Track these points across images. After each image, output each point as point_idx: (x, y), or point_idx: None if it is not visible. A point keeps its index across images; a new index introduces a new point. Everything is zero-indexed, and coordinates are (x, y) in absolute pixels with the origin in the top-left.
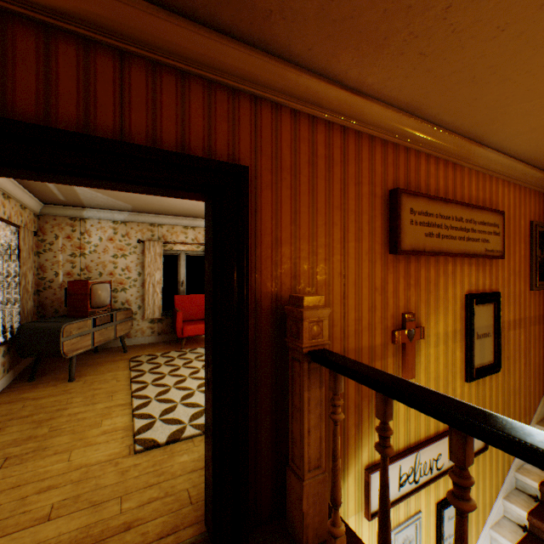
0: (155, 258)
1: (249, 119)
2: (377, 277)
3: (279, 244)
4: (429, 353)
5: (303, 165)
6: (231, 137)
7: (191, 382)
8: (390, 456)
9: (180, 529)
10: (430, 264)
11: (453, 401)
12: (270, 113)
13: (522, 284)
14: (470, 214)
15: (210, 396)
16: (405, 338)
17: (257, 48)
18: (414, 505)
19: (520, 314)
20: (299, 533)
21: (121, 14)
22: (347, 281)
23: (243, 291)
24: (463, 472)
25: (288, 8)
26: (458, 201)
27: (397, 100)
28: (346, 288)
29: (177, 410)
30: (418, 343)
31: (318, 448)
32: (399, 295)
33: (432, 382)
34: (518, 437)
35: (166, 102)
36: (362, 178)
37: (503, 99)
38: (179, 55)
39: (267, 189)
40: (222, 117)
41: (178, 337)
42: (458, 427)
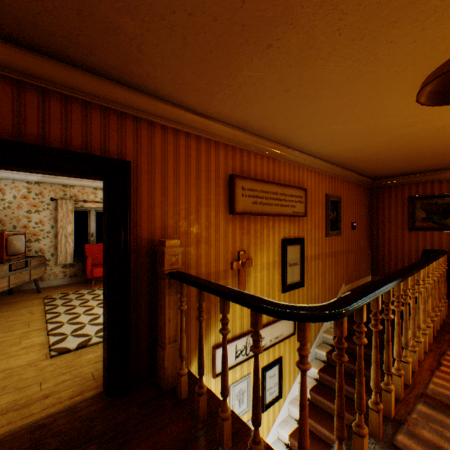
0: (67, 214)
1: (133, 131)
2: (221, 229)
3: (153, 208)
4: (257, 275)
5: (170, 159)
6: (120, 142)
7: (98, 309)
8: (230, 339)
9: (85, 392)
10: (258, 221)
11: (224, 286)
12: (147, 127)
13: (320, 233)
14: (283, 190)
15: (106, 304)
16: (239, 266)
17: (137, 89)
18: (246, 369)
19: (319, 251)
20: (163, 381)
21: (44, 68)
22: (200, 231)
23: (127, 238)
24: (225, 317)
25: (152, 76)
26: (277, 181)
27: (231, 122)
28: (200, 235)
29: (85, 328)
30: (249, 269)
31: (175, 330)
32: (237, 240)
33: (259, 293)
34: (236, 294)
35: (75, 120)
36: (211, 167)
37: (289, 127)
38: (84, 92)
39: (145, 174)
40: (114, 129)
41: (88, 278)
42: (222, 296)
